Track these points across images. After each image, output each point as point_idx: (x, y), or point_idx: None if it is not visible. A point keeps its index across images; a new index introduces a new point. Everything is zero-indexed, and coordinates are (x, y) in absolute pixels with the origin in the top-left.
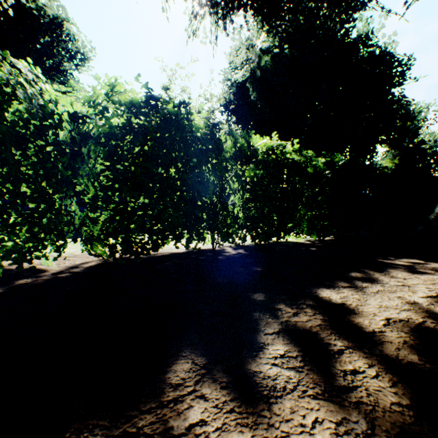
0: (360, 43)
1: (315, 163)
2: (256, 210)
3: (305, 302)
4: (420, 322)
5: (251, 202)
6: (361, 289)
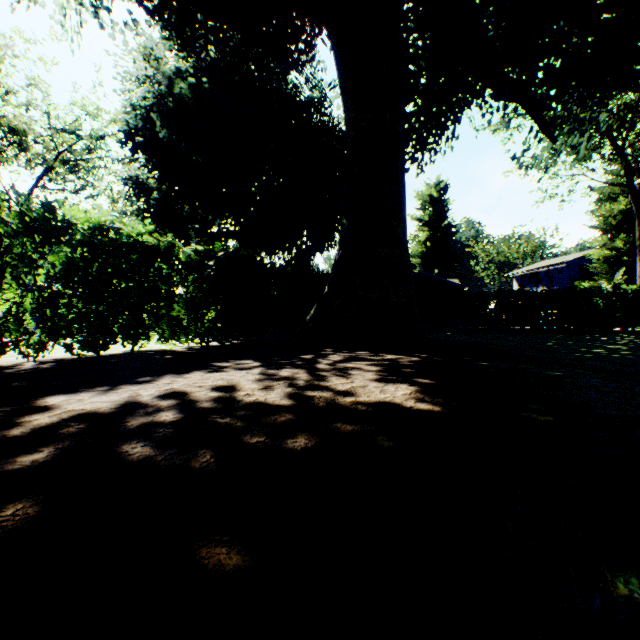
0: (312, 107)
1: (182, 251)
2: (70, 308)
3: (2, 409)
4: (98, 408)
5: (63, 297)
6: (109, 391)
